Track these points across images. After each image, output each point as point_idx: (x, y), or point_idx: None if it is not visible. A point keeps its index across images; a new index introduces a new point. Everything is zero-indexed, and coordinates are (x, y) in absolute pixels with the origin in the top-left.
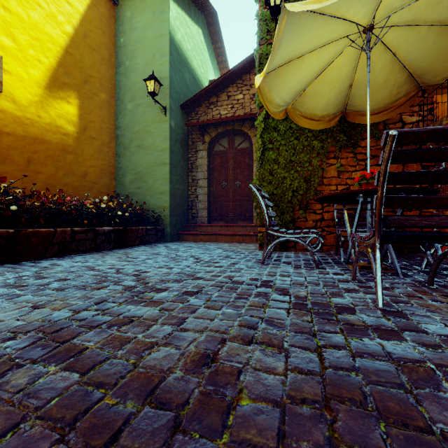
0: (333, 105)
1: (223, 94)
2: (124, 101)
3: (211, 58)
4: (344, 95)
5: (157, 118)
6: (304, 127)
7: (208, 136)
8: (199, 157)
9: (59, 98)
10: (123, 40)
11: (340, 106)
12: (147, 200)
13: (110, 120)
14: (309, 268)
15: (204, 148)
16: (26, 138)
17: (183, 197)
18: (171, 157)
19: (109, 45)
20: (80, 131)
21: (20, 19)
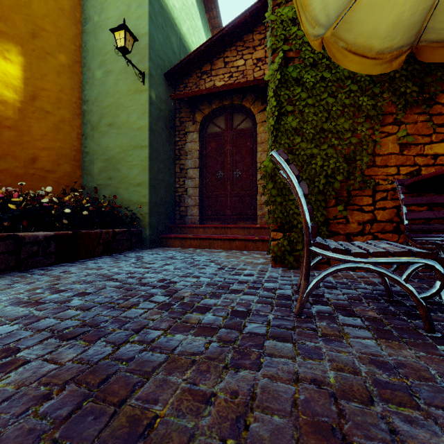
0: (404, 27)
1: (219, 60)
2: (92, 68)
3: (205, 29)
4: (426, 6)
5: (132, 88)
6: (351, 69)
7: (199, 113)
8: (189, 141)
9: None
10: None
11: (413, 32)
12: (120, 194)
13: (74, 91)
14: (415, 338)
15: (194, 129)
16: None
17: (168, 191)
18: (150, 138)
19: None
20: (25, 101)
21: None
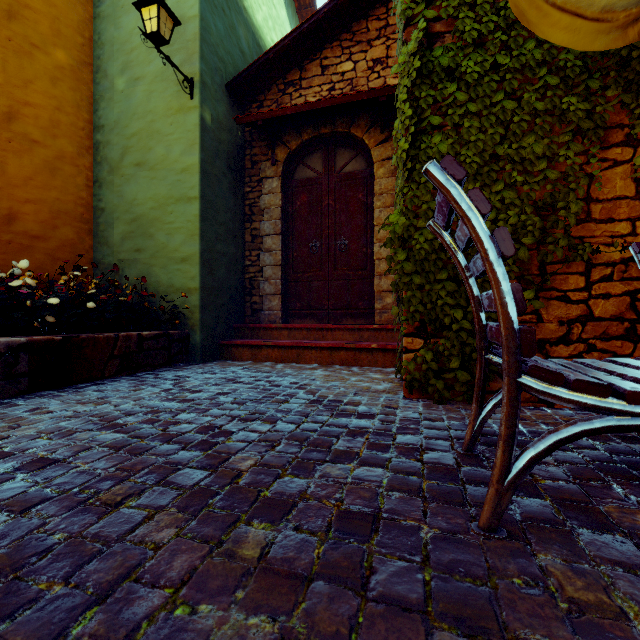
0: None
1: (313, 63)
2: (110, 73)
3: (292, 24)
4: None
5: (174, 104)
6: (553, 41)
7: (282, 148)
8: (266, 192)
9: None
10: None
11: None
12: (154, 275)
13: (80, 111)
14: None
15: (274, 174)
16: None
17: (232, 271)
18: (203, 186)
19: None
20: None
21: None
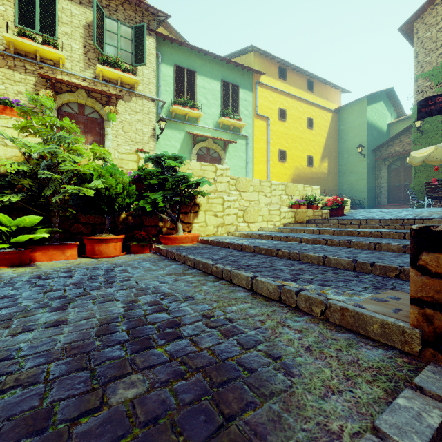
0: None
1: (397, 140)
2: (343, 154)
3: (389, 109)
4: None
5: (360, 159)
6: (433, 164)
7: (387, 162)
8: (382, 173)
9: (323, 162)
10: (342, 128)
11: None
12: (355, 195)
13: (336, 163)
14: None
15: (385, 168)
16: (317, 178)
17: (372, 193)
18: (367, 176)
19: (336, 132)
20: (328, 171)
21: (316, 142)
